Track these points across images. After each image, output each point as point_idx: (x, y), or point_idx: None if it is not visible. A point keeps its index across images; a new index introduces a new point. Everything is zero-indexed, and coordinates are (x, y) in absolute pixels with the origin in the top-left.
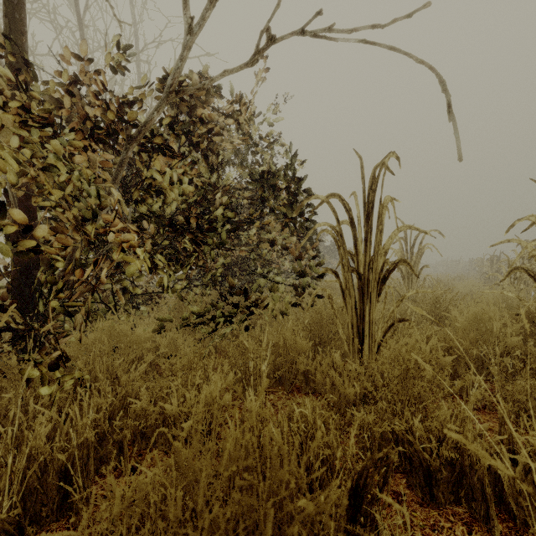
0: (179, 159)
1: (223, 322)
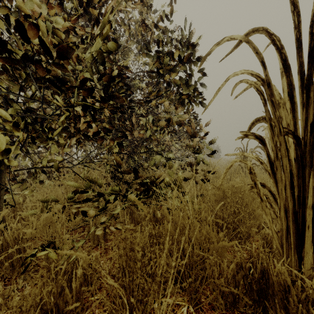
0: (58, 5)
1: (114, 200)
